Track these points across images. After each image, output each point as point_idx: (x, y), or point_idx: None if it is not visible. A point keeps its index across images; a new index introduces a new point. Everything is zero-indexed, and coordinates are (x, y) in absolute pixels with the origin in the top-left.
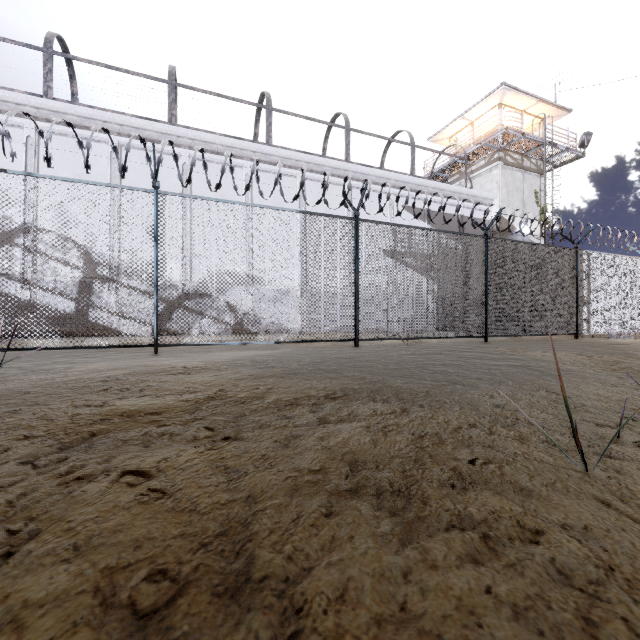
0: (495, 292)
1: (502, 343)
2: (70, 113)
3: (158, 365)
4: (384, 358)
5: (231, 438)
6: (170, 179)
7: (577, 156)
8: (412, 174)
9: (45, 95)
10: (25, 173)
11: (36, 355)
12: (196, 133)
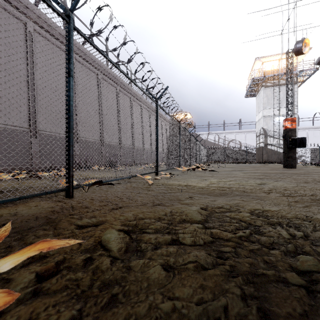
0: None
1: None
2: None
3: None
4: None
5: None
6: None
7: None
8: None
9: None
10: None
11: None
12: None
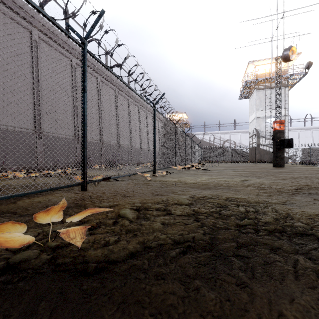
0: None
1: None
2: None
3: None
4: None
5: None
6: None
7: None
8: None
9: None
10: None
11: None
12: None
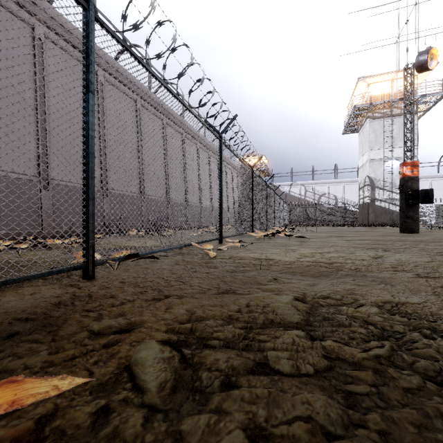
0: None
1: None
2: None
3: None
4: None
5: None
6: None
7: None
8: None
9: None
10: None
11: None
12: None
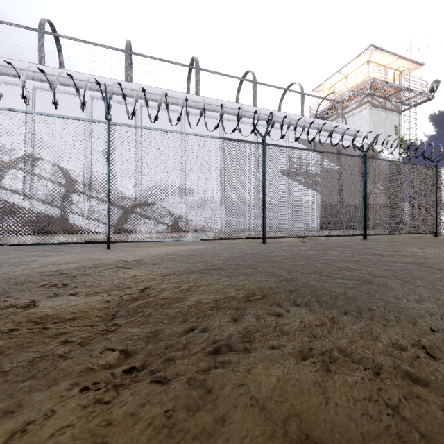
0: (372, 200)
1: (378, 240)
2: (56, 75)
3: (105, 259)
4: (289, 254)
5: (136, 369)
6: (126, 121)
7: (428, 98)
8: (302, 114)
9: (39, 62)
10: (7, 109)
11: (19, 249)
12: (145, 87)
